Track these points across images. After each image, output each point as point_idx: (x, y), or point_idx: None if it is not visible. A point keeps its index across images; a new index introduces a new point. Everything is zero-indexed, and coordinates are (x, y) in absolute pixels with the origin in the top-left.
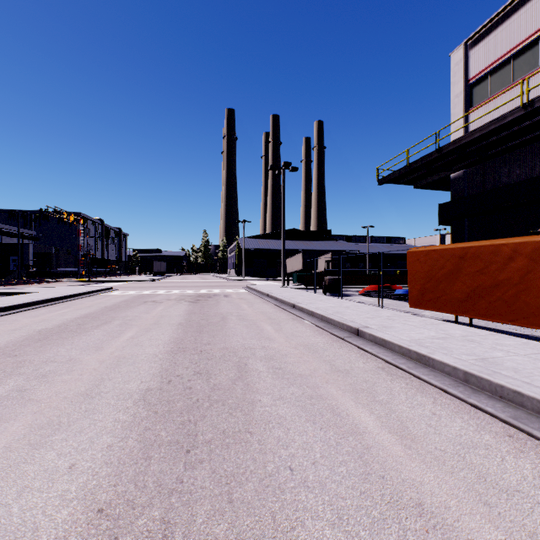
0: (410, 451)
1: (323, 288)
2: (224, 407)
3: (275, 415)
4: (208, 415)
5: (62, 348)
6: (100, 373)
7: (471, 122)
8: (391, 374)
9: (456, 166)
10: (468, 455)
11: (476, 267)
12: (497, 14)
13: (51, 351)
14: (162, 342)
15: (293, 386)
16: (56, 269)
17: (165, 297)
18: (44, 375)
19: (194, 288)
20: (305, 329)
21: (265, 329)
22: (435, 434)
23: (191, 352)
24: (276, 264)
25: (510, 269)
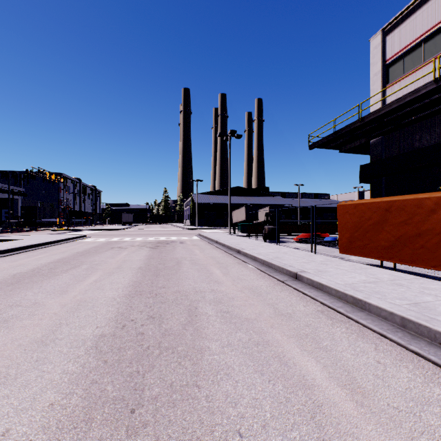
0: (363, 410)
1: (263, 236)
2: (173, 356)
3: (223, 365)
4: (157, 365)
5: (30, 291)
6: (60, 317)
7: (389, 95)
8: (330, 317)
9: (374, 133)
10: (424, 414)
11: (400, 218)
12: (410, 5)
13: (19, 295)
14: (122, 285)
15: (240, 331)
16: (41, 220)
17: (130, 243)
18: (6, 319)
19: (155, 236)
20: (249, 273)
21: (214, 273)
22: (385, 386)
23: (147, 295)
24: (223, 216)
25: (433, 220)
